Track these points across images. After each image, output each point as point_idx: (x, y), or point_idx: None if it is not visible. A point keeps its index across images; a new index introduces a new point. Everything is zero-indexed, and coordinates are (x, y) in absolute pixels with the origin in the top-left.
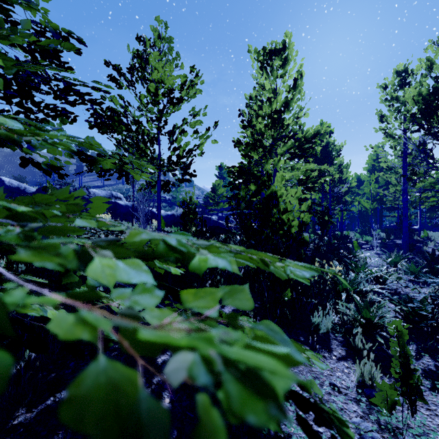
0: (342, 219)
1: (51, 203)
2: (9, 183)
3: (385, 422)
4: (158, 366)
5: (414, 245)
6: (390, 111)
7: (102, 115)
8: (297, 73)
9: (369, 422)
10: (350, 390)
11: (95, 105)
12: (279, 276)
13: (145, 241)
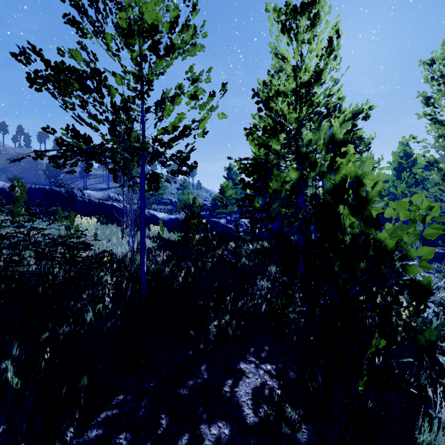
0: None
1: None
2: None
3: None
4: None
5: None
6: (440, 91)
7: None
8: (333, 30)
9: None
10: None
11: None
12: None
13: None
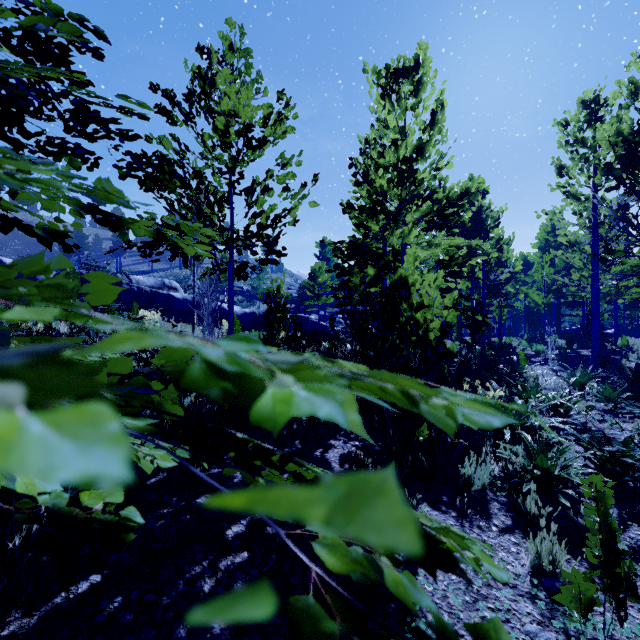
0: (501, 319)
1: (8, 284)
2: None
3: (577, 632)
4: (228, 542)
5: (608, 358)
6: (573, 160)
7: (139, 157)
8: (436, 102)
9: (551, 631)
10: (521, 580)
11: (127, 140)
12: (445, 430)
13: (190, 354)
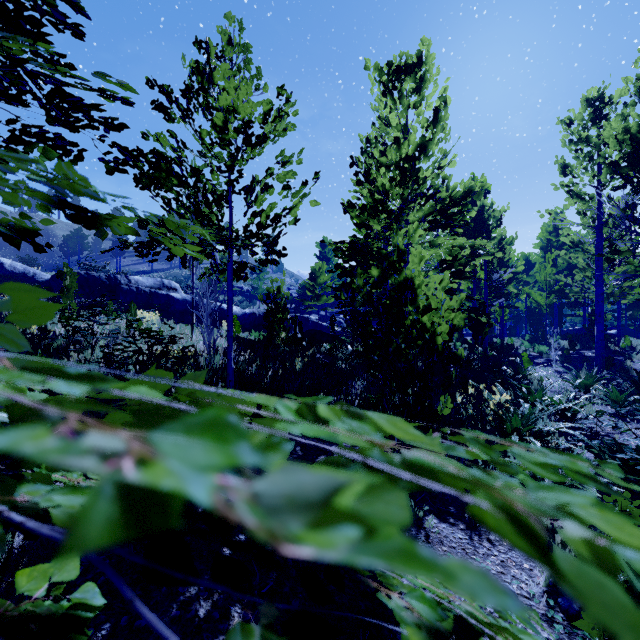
0: (503, 319)
1: None
2: (11, 267)
3: None
4: None
5: (613, 360)
6: (577, 158)
7: (127, 149)
8: (439, 99)
9: None
10: (537, 601)
11: (113, 129)
12: None
13: (163, 388)
